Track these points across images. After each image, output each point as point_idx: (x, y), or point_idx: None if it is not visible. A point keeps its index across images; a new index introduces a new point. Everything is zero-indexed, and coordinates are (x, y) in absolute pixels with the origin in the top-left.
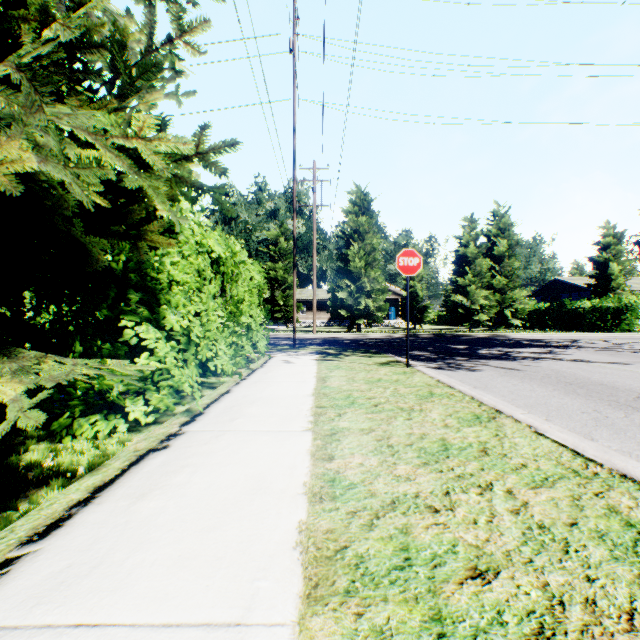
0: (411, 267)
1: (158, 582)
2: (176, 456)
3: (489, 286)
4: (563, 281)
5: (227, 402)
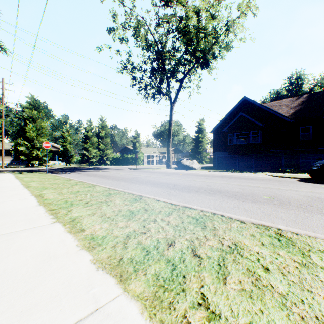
0: (48, 146)
1: (3, 183)
2: None
3: (99, 148)
4: (128, 147)
5: None
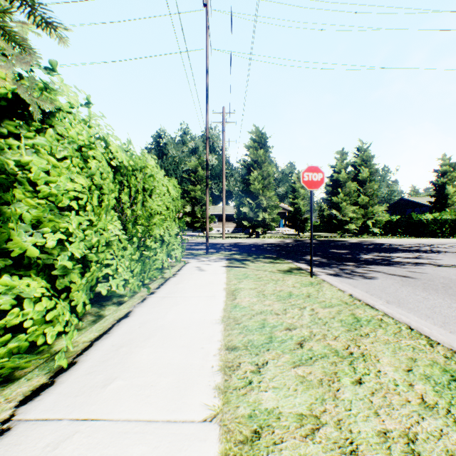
0: (315, 182)
1: None
2: None
3: (355, 203)
4: (408, 199)
5: (117, 336)
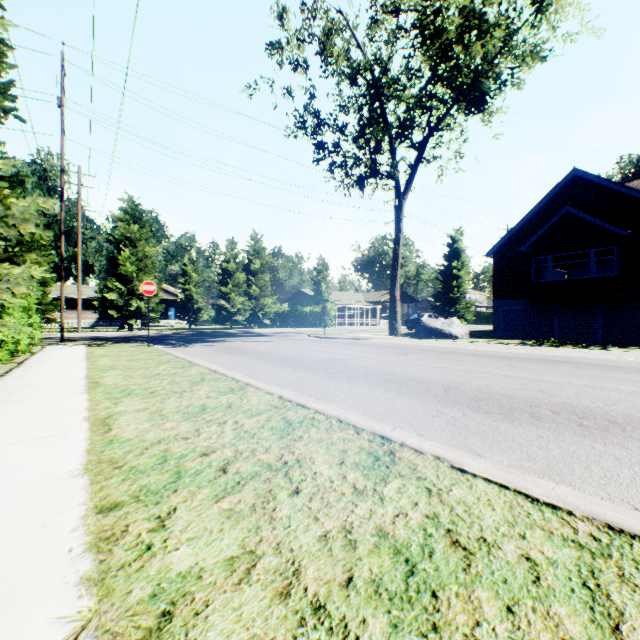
0: (151, 291)
1: (52, 372)
2: (29, 367)
3: (249, 294)
4: (304, 292)
5: (34, 360)
